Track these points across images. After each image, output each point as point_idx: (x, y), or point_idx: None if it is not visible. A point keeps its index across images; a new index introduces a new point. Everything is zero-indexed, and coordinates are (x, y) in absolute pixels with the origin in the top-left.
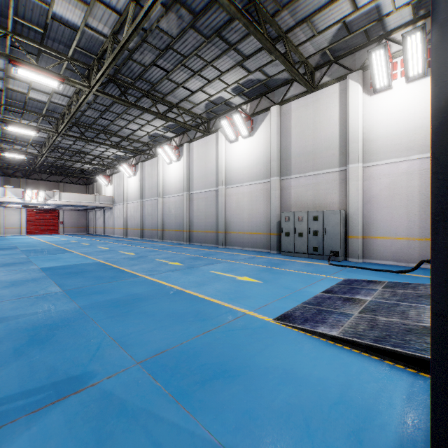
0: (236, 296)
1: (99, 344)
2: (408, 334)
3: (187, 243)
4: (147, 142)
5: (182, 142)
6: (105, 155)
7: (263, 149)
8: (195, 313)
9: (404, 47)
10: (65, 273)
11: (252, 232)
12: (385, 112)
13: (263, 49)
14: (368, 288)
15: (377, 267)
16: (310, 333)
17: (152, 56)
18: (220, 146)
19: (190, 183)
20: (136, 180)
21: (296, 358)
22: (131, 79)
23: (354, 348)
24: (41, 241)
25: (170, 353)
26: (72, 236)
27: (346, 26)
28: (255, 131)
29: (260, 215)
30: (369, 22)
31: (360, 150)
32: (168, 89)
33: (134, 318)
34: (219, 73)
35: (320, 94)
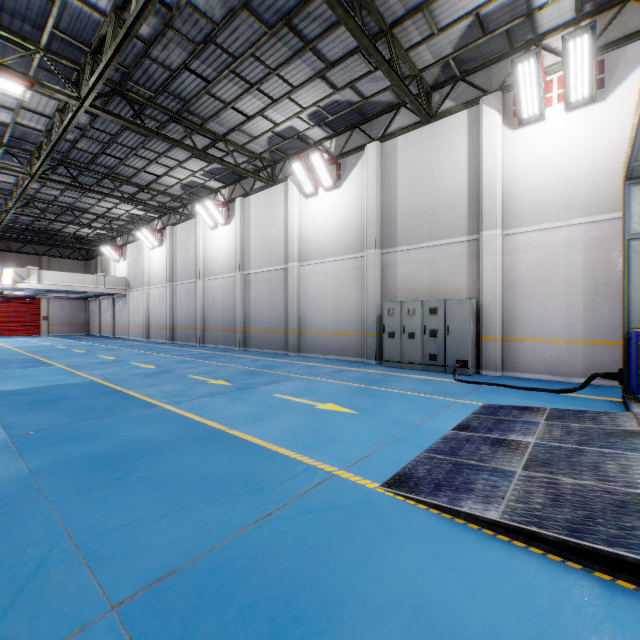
0: (317, 440)
1: (42, 558)
2: (622, 513)
3: (240, 349)
4: (179, 195)
5: (233, 196)
6: (113, 214)
7: (355, 207)
8: (244, 476)
9: (565, 56)
10: (27, 402)
11: (339, 331)
12: (535, 154)
13: (356, 52)
14: (524, 421)
15: (525, 383)
16: (449, 513)
17: (183, 54)
18: (290, 203)
19: (246, 258)
20: (162, 253)
21: (432, 575)
22: (149, 91)
23: (533, 544)
24: (7, 347)
25: (186, 575)
26: (61, 339)
27: (480, 22)
28: (343, 181)
29: (350, 307)
30: (513, 19)
31: (498, 210)
32: (209, 110)
33: (129, 493)
34: (289, 88)
35: (440, 127)
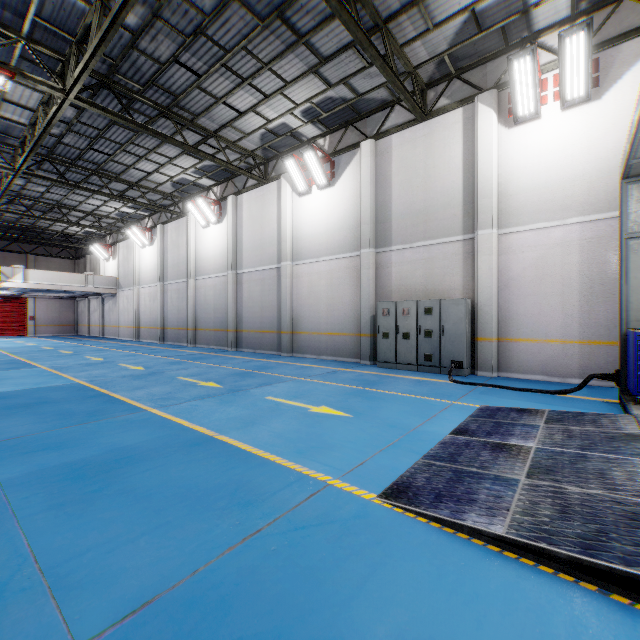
0: (310, 446)
1: (2, 587)
2: (636, 527)
3: (233, 350)
4: (170, 193)
5: (225, 194)
6: (102, 212)
7: (349, 206)
8: (232, 487)
9: (561, 54)
10: (5, 406)
11: (332, 331)
12: (530, 153)
13: (351, 47)
14: (523, 424)
15: (521, 384)
16: (451, 527)
17: (172, 46)
18: (283, 201)
19: (238, 257)
20: (153, 252)
21: (436, 601)
22: (137, 84)
23: (542, 562)
24: None
25: (163, 605)
26: (48, 340)
27: (475, 18)
28: (337, 179)
29: (344, 307)
30: (509, 15)
31: (494, 209)
32: (200, 105)
33: (107, 507)
34: (282, 83)
35: (434, 125)
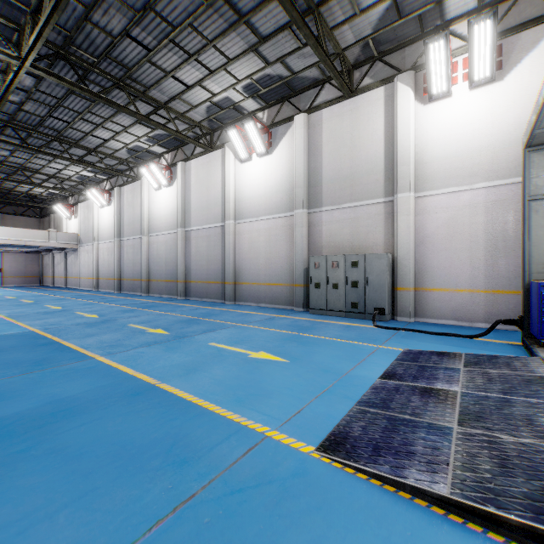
0: (249, 393)
1: None
2: None
3: (182, 299)
4: (125, 158)
5: (175, 160)
6: (64, 175)
7: (285, 172)
8: (168, 442)
9: (470, 39)
10: None
11: (270, 282)
12: (443, 126)
13: (287, 28)
14: (445, 367)
15: (436, 328)
16: (392, 485)
17: (124, 20)
18: (227, 167)
19: (187, 217)
20: (111, 211)
21: None
22: (92, 56)
23: (491, 527)
24: None
25: None
26: (14, 290)
27: (396, 5)
28: (274, 148)
29: (281, 261)
30: (425, 4)
31: (411, 175)
32: (151, 78)
33: (30, 472)
34: (225, 60)
35: (360, 101)
